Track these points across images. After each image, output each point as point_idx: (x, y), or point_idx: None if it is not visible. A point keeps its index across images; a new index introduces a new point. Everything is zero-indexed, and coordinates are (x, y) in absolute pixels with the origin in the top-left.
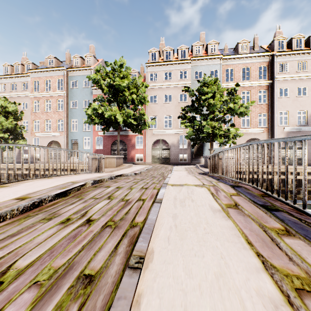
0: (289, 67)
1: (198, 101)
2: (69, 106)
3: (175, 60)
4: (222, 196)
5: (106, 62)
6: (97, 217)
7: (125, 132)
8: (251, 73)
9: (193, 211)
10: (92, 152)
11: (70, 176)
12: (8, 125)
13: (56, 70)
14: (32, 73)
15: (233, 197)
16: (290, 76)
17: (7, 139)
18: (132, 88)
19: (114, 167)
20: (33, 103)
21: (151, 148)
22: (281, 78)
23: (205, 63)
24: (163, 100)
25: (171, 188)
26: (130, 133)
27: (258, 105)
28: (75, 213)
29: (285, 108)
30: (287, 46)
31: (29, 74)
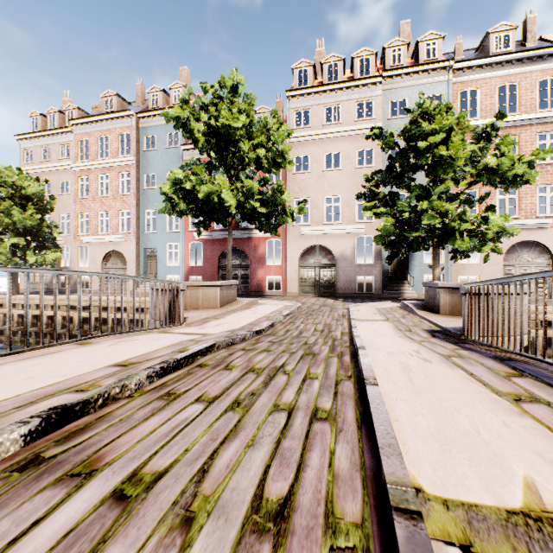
0: None
1: (404, 159)
2: (141, 185)
3: (348, 80)
4: None
5: (203, 85)
6: None
7: (245, 233)
8: (522, 95)
9: None
10: (183, 273)
11: (44, 357)
12: (26, 221)
13: (117, 117)
14: (77, 126)
15: None
16: None
17: (26, 249)
18: (258, 135)
19: (215, 308)
20: (79, 182)
21: (298, 264)
22: None
23: (414, 82)
24: (322, 164)
25: None
26: (255, 235)
27: (537, 167)
28: None
29: None
30: None
31: (71, 127)
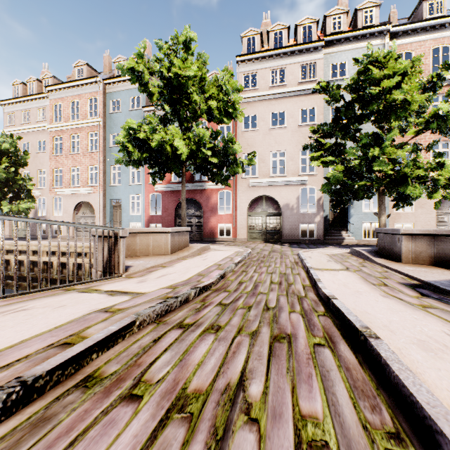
0: None
1: (350, 110)
2: (107, 143)
3: (293, 45)
4: None
5: (157, 42)
6: None
7: (199, 185)
8: None
9: None
10: (144, 221)
11: None
12: None
13: (86, 83)
14: (52, 92)
15: None
16: None
17: (2, 199)
18: (210, 88)
19: (166, 255)
20: (54, 141)
21: (247, 213)
22: None
23: (353, 46)
24: (269, 122)
25: None
26: (208, 187)
27: None
28: None
29: None
30: None
31: (47, 93)
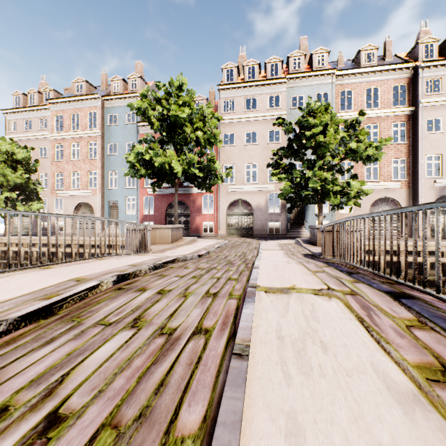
0: (444, 85)
1: (299, 140)
2: (105, 152)
3: (262, 80)
4: (389, 329)
5: (157, 83)
6: (79, 405)
7: (186, 190)
8: (382, 96)
9: (342, 401)
10: (139, 219)
11: (86, 263)
12: (17, 179)
13: (86, 99)
14: (53, 105)
15: (417, 333)
16: (444, 98)
17: (15, 201)
18: (197, 121)
19: (168, 244)
20: (55, 148)
21: (226, 213)
22: (430, 103)
23: (309, 83)
24: (244, 140)
25: (266, 301)
26: (194, 191)
27: (392, 146)
28: (35, 379)
29: (436, 149)
30: (439, 53)
31: (49, 105)
